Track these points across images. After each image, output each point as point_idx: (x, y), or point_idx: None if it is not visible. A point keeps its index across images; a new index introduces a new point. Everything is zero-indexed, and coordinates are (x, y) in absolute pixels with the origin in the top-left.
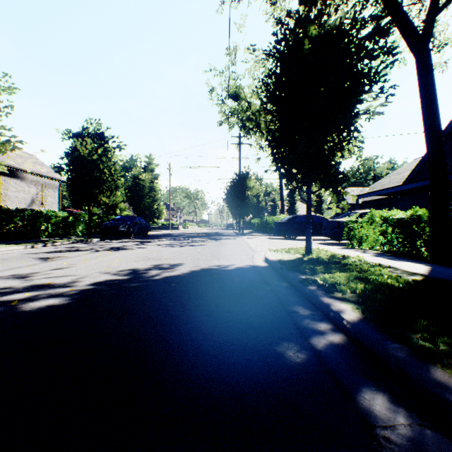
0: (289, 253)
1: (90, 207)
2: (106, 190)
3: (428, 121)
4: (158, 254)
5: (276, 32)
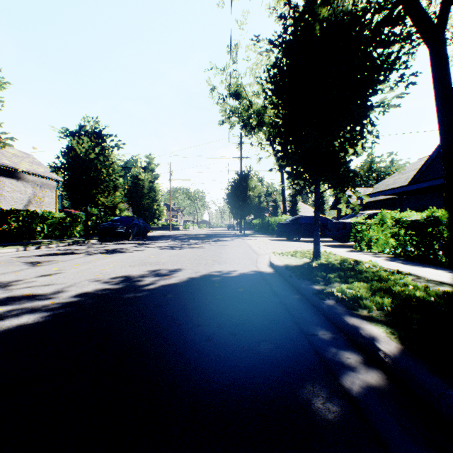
0: (295, 257)
1: (87, 207)
2: (104, 190)
3: (443, 116)
4: (156, 258)
5: (284, 16)
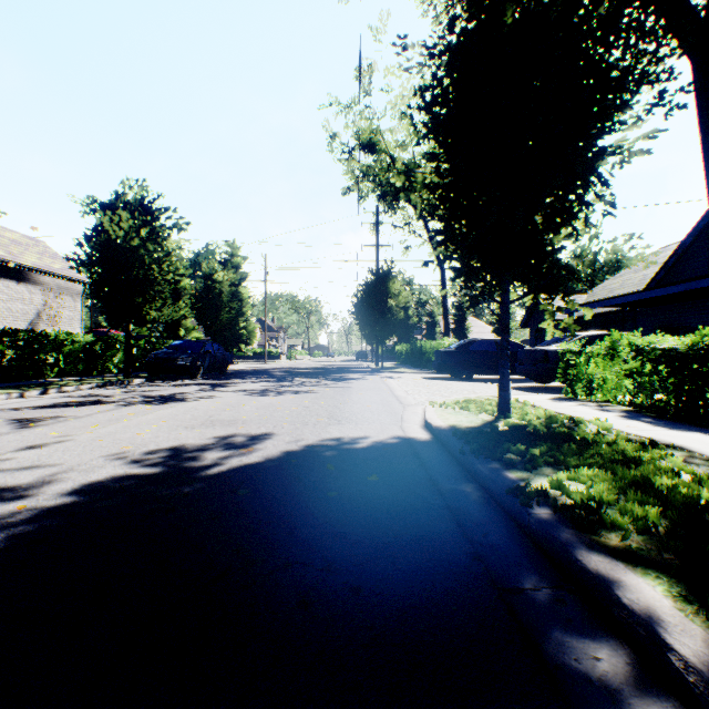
0: (467, 410)
1: (128, 326)
2: (156, 298)
3: None
4: (233, 412)
5: None
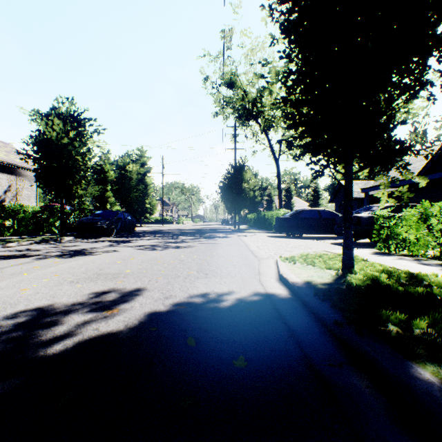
0: (313, 265)
1: (62, 200)
2: (81, 180)
3: None
4: (121, 265)
5: None
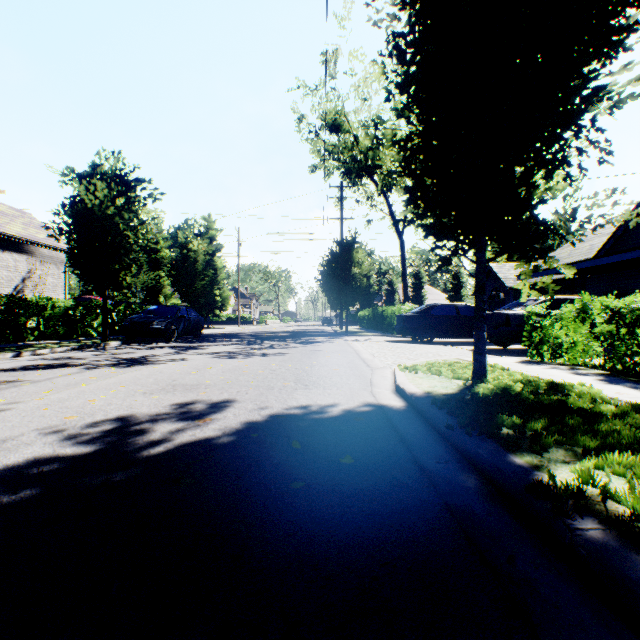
0: (439, 374)
1: (105, 291)
2: (131, 264)
3: None
4: (198, 375)
5: None
